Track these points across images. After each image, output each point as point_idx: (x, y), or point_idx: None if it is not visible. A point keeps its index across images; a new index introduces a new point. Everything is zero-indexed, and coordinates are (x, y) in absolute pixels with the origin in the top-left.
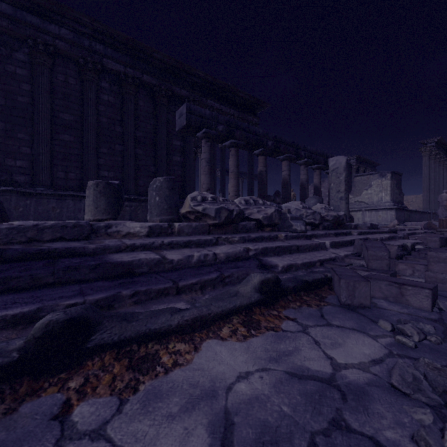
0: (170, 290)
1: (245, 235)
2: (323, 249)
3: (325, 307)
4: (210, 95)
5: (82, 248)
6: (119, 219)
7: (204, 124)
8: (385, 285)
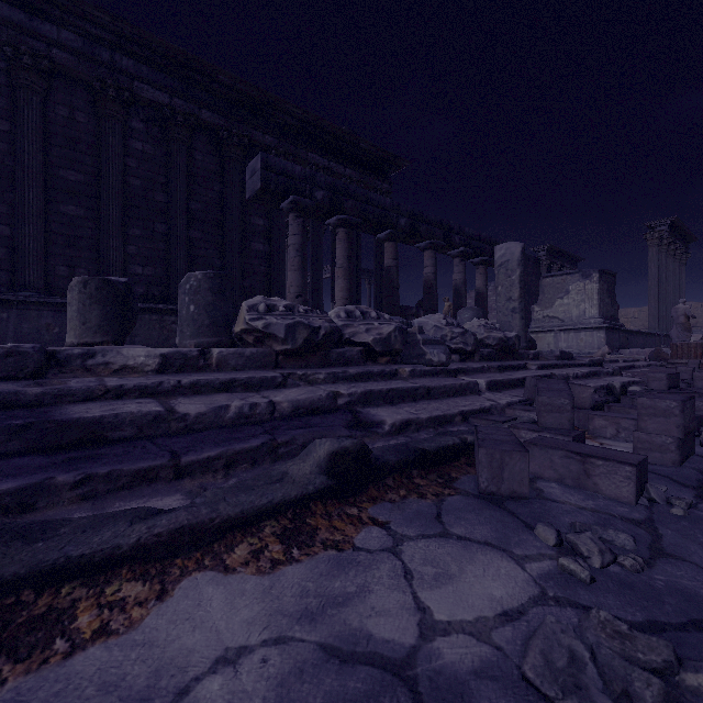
0: (162, 472)
1: (338, 370)
2: (474, 393)
3: (450, 499)
4: (313, 145)
5: (12, 395)
6: (160, 344)
7: (291, 188)
8: (560, 457)
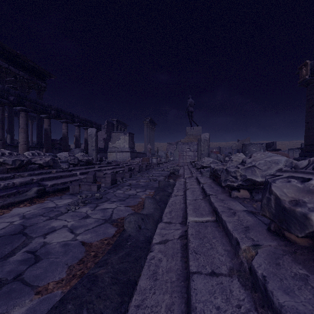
0: None
1: (32, 172)
2: (75, 176)
3: (64, 195)
4: None
5: None
6: None
7: None
8: (87, 186)
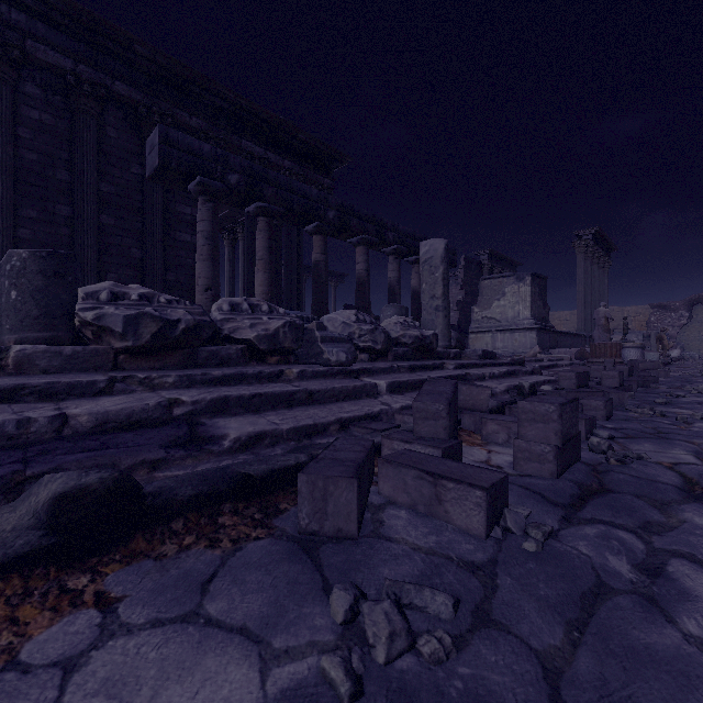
0: None
1: (196, 372)
2: (371, 396)
3: (252, 546)
4: (247, 132)
5: None
6: None
7: (199, 168)
8: (413, 477)
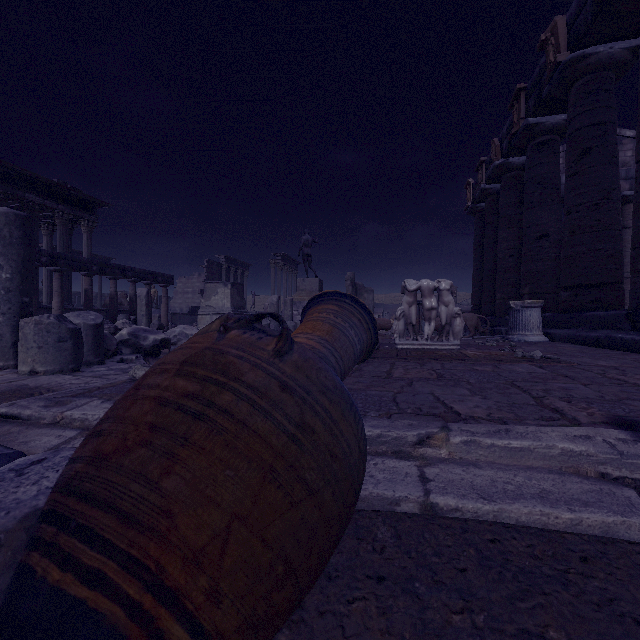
0: None
1: None
2: None
3: None
4: (30, 188)
5: None
6: None
7: None
8: None
